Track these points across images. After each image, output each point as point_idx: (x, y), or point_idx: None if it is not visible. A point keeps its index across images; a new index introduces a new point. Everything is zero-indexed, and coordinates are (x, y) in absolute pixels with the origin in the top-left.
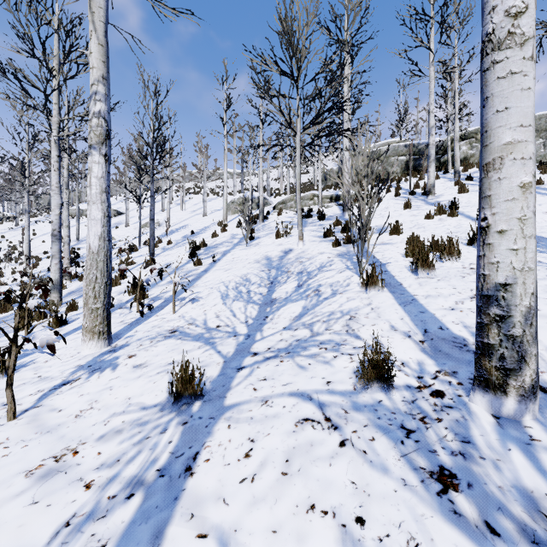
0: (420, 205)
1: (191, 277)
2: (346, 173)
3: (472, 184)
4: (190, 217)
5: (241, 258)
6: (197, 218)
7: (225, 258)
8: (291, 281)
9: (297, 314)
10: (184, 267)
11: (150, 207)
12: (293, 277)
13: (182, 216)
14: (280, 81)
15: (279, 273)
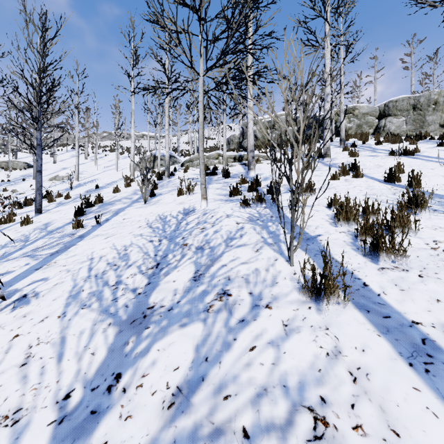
0: (319, 166)
1: (57, 246)
2: (250, 132)
3: (357, 150)
4: (102, 172)
5: (132, 219)
6: (109, 173)
7: (114, 218)
8: (186, 265)
9: (183, 376)
10: (61, 229)
11: (36, 157)
12: (189, 256)
13: (94, 171)
14: (177, 0)
15: (172, 248)
